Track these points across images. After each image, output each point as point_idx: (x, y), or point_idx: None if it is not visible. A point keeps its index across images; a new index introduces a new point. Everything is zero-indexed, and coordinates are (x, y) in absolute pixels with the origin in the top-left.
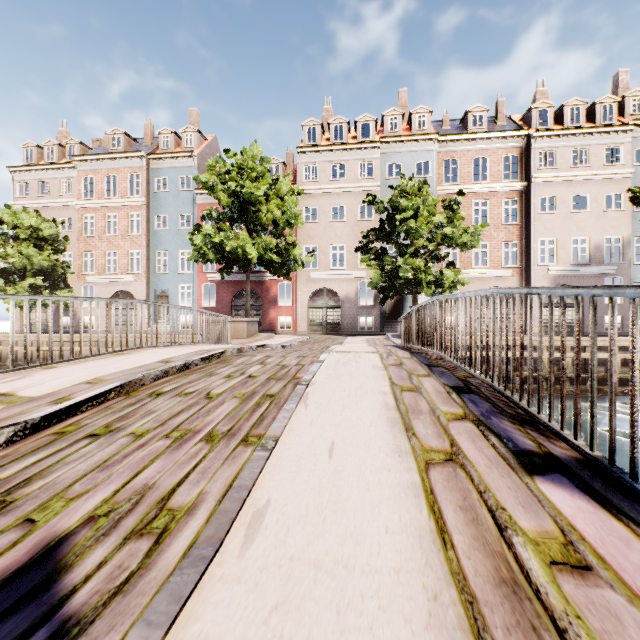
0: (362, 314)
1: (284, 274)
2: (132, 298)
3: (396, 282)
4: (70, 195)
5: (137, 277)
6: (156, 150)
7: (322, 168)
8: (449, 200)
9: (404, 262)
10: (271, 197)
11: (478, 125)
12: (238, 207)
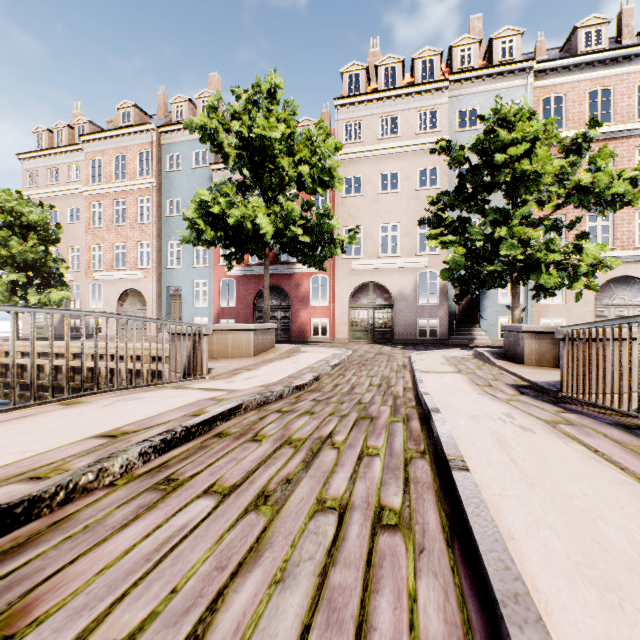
0: (422, 316)
1: (316, 262)
2: (142, 297)
3: (483, 269)
4: (78, 181)
5: (147, 273)
6: (169, 123)
7: (367, 124)
8: (573, 137)
9: (508, 232)
10: (296, 149)
11: (594, 45)
12: (249, 164)
